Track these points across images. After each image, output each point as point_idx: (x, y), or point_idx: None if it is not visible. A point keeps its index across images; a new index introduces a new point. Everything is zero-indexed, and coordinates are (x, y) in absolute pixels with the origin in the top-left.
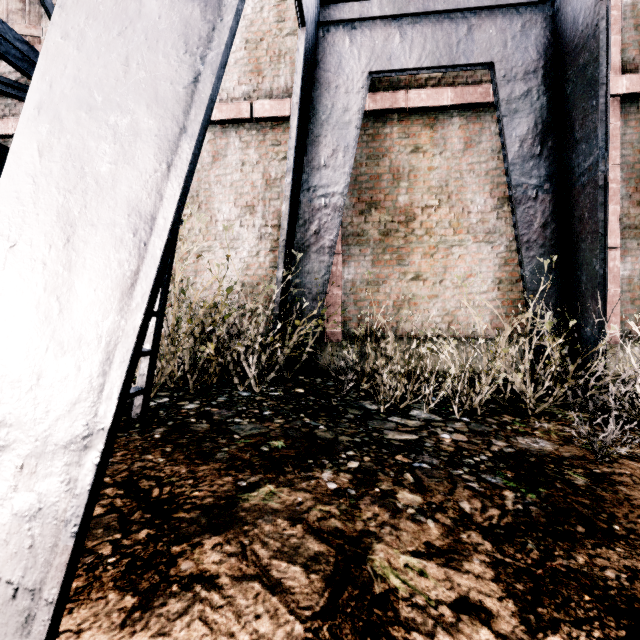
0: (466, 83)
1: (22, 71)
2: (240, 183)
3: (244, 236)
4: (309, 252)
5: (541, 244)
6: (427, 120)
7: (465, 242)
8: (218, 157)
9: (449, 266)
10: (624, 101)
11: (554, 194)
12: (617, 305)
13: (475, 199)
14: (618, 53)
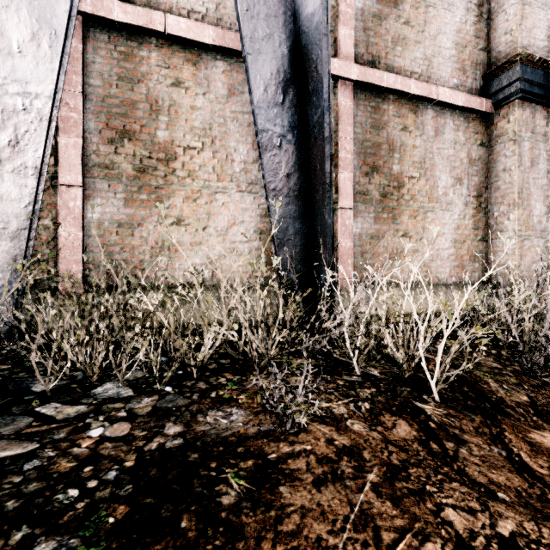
0: (230, 29)
1: None
2: None
3: None
4: (1, 170)
5: (286, 193)
6: (190, 55)
7: (229, 190)
8: None
9: (213, 213)
10: (356, 88)
11: (296, 146)
12: (351, 257)
13: (239, 148)
14: (352, 45)
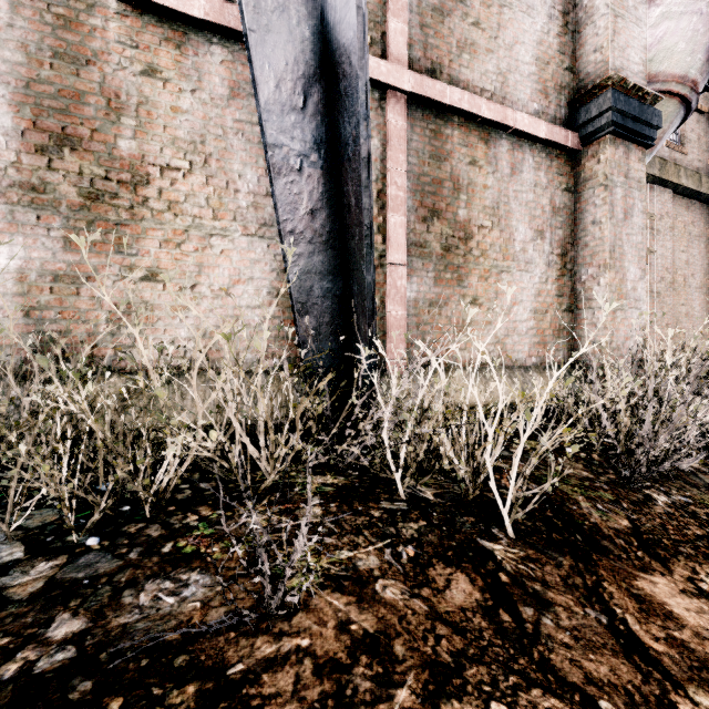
0: (233, 3)
1: None
2: None
3: None
4: None
5: (310, 238)
6: (171, 32)
7: (231, 232)
8: None
9: (207, 264)
10: (411, 103)
11: (324, 171)
12: (404, 330)
13: (245, 173)
14: (405, 45)
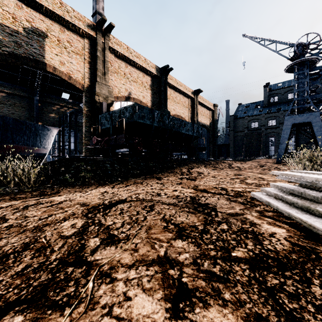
0: None
1: None
2: None
3: None
4: None
5: None
6: None
7: None
8: None
9: None
10: None
11: None
12: None
13: None
14: None
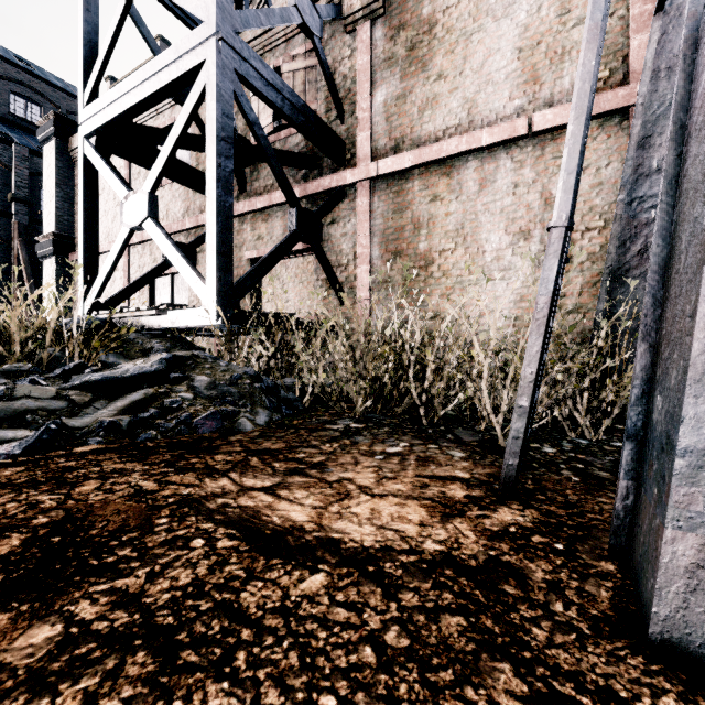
0: None
1: (316, 144)
2: (512, 208)
3: (517, 265)
4: (628, 277)
5: None
6: None
7: None
8: (486, 184)
9: None
10: None
11: None
12: None
13: None
14: None
